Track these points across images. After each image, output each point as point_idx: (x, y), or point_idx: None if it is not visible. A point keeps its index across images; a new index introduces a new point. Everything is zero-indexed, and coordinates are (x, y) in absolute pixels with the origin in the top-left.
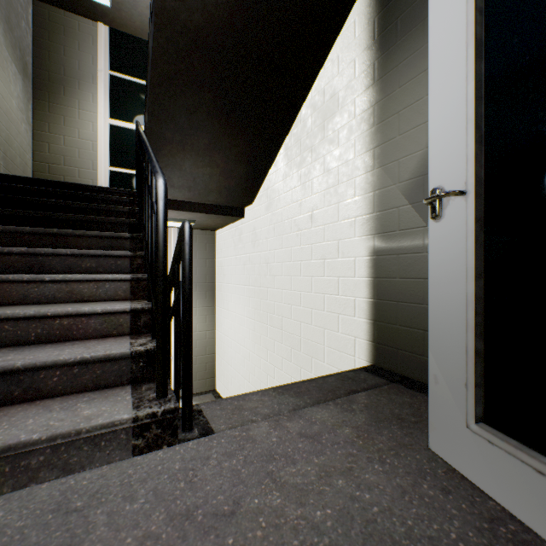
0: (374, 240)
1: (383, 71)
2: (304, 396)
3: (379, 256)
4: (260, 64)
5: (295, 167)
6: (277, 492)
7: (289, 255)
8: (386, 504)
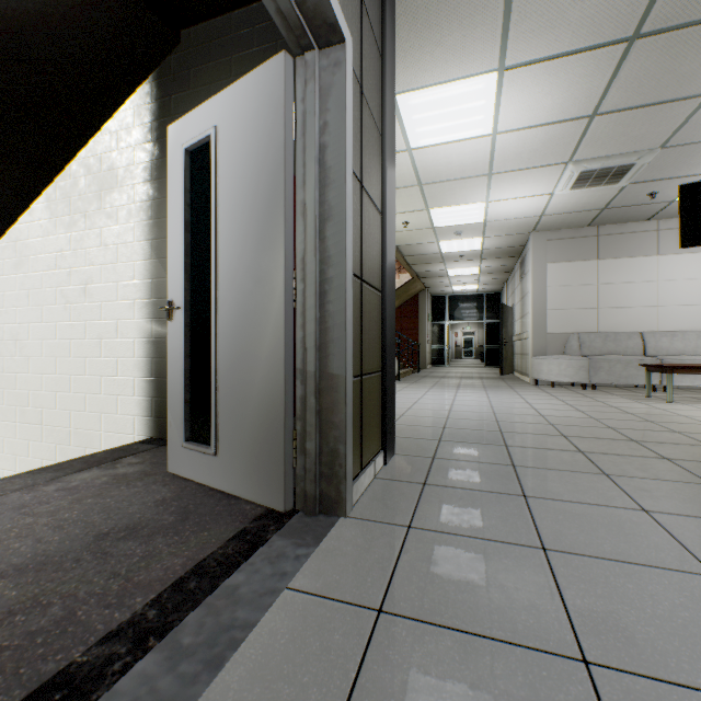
0: (152, 323)
1: (160, 174)
2: (66, 470)
3: (157, 338)
4: (6, 100)
5: (63, 227)
6: (31, 517)
7: (54, 331)
8: (122, 499)
